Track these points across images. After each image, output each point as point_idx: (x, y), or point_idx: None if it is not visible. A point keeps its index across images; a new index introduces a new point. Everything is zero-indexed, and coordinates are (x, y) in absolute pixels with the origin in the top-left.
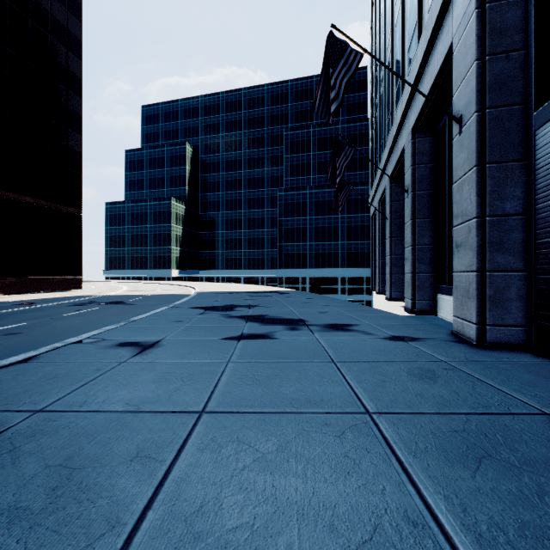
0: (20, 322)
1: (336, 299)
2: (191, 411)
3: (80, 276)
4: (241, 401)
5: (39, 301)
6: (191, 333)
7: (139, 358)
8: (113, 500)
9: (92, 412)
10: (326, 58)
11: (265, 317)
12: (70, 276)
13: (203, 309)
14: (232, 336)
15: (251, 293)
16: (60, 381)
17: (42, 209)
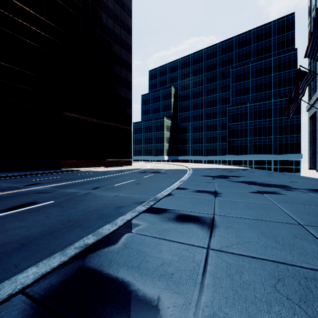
0: (132, 179)
1: (290, 174)
2: (293, 223)
3: (131, 159)
4: (317, 223)
5: (123, 170)
6: (225, 188)
7: (220, 198)
8: (314, 251)
9: (240, 217)
10: (315, 23)
11: (257, 183)
12: (127, 159)
13: (210, 177)
14: (253, 191)
15: (223, 169)
16: (200, 204)
17: (117, 128)
